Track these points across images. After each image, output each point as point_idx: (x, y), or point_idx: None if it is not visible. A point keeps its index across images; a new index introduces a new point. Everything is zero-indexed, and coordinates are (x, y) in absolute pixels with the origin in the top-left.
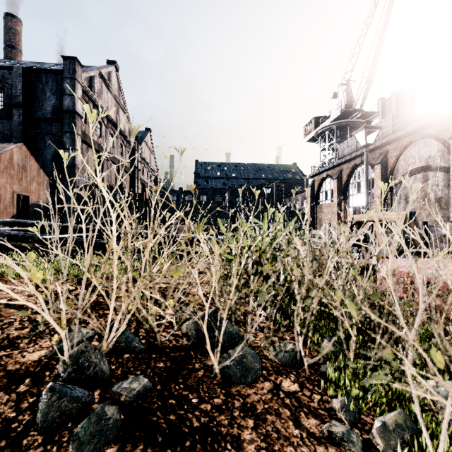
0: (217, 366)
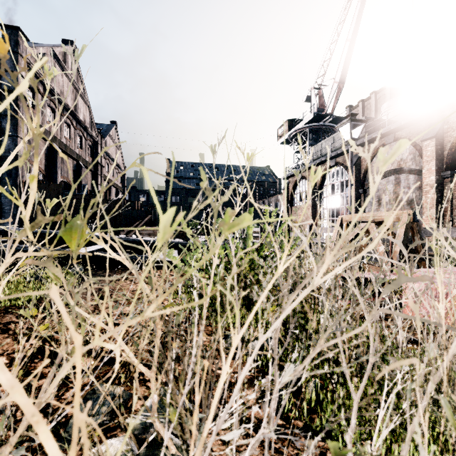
0: None
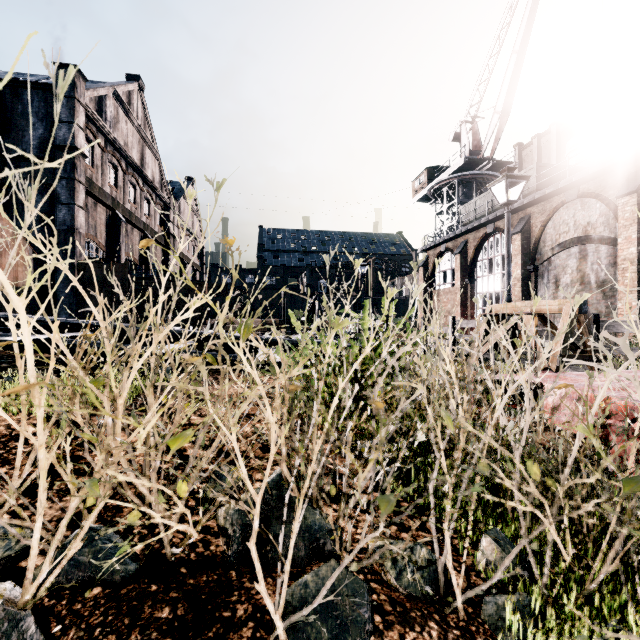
0: (280, 623)
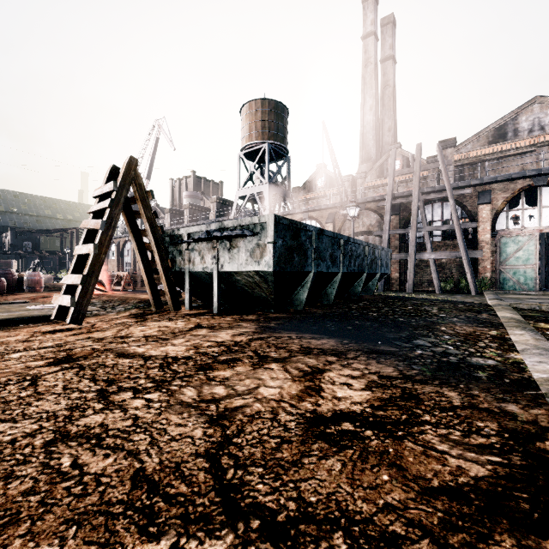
0: None
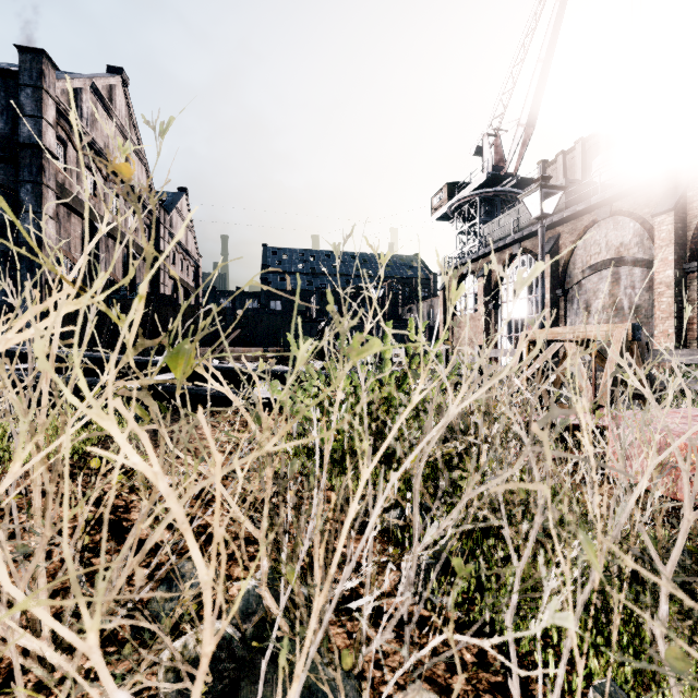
0: None
